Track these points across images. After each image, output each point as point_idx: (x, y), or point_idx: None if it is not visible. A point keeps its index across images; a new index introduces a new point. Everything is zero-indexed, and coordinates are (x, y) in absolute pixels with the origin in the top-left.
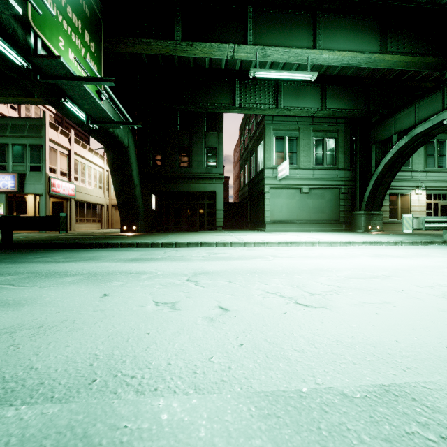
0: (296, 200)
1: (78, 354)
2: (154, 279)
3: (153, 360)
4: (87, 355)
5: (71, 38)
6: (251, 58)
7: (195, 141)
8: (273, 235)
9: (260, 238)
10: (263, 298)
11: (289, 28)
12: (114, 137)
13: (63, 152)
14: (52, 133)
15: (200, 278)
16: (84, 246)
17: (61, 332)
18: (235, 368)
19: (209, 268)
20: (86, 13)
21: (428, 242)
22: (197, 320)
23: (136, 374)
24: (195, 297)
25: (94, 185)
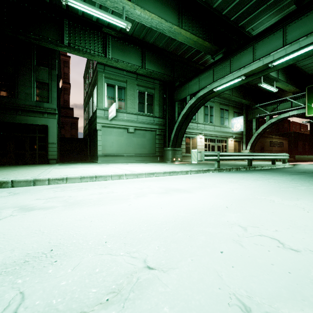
0: (124, 138)
1: None
2: None
3: None
4: None
5: None
6: None
7: (22, 72)
8: (94, 167)
9: (70, 172)
10: None
11: None
12: None
13: None
14: None
15: None
16: None
17: None
18: None
19: None
20: None
21: (206, 170)
22: None
23: None
24: None
25: None
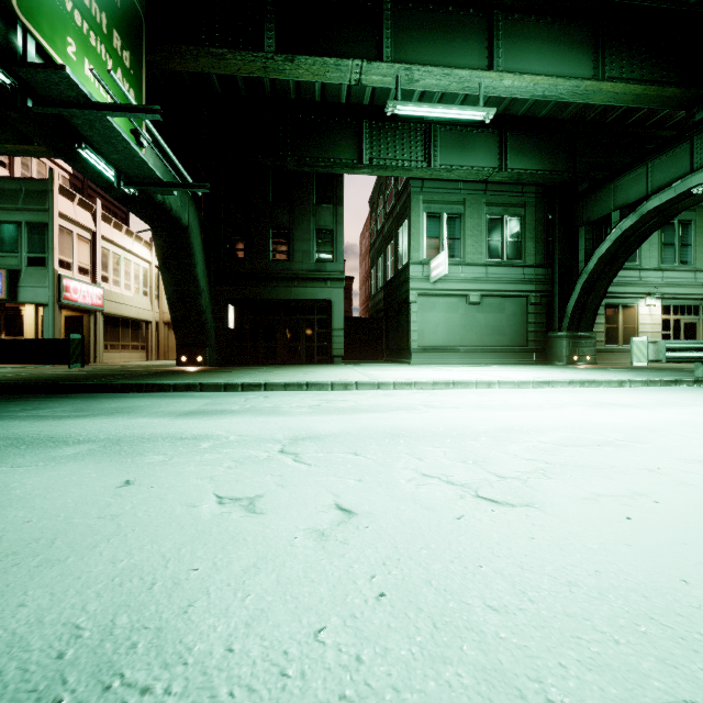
0: (460, 315)
1: (39, 626)
2: (221, 449)
3: (196, 641)
4: (58, 630)
5: (89, 41)
6: (389, 84)
7: (299, 219)
8: (424, 371)
9: (403, 375)
10: (417, 487)
11: (450, 37)
12: (165, 211)
13: (83, 236)
14: (64, 203)
15: (303, 447)
16: (112, 389)
17: (20, 570)
18: (369, 660)
19: (319, 428)
20: (115, 2)
21: (672, 381)
22: (294, 538)
23: (154, 680)
24: (292, 485)
25: (135, 289)
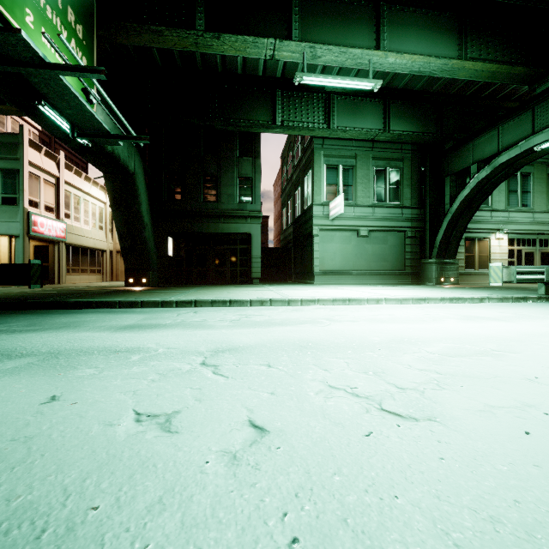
0: (352, 245)
1: None
2: (149, 361)
3: None
4: None
5: (45, 14)
6: (297, 59)
7: (225, 169)
8: (325, 290)
9: (308, 294)
10: (325, 400)
11: (346, 23)
12: (114, 160)
13: (48, 180)
14: (32, 154)
15: (222, 359)
16: (67, 305)
17: None
18: None
19: (238, 341)
20: None
21: (521, 297)
22: (205, 462)
23: None
24: (209, 399)
25: (93, 224)
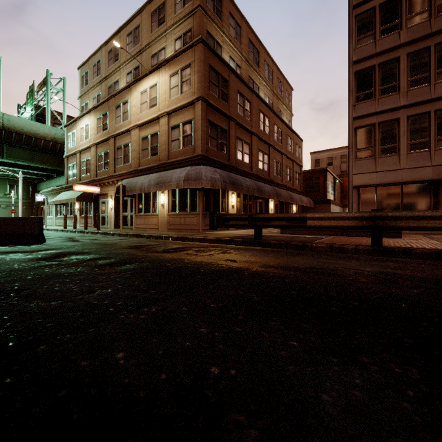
0: None
1: None
2: None
3: None
4: None
5: None
6: None
7: None
8: None
9: None
10: None
11: None
12: None
13: None
14: None
15: None
16: None
17: None
18: None
19: None
20: None
21: None
22: None
23: None
24: None
25: None
